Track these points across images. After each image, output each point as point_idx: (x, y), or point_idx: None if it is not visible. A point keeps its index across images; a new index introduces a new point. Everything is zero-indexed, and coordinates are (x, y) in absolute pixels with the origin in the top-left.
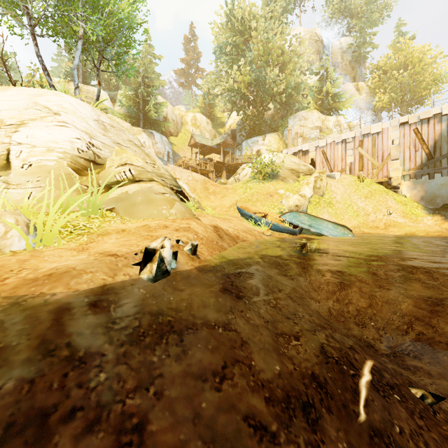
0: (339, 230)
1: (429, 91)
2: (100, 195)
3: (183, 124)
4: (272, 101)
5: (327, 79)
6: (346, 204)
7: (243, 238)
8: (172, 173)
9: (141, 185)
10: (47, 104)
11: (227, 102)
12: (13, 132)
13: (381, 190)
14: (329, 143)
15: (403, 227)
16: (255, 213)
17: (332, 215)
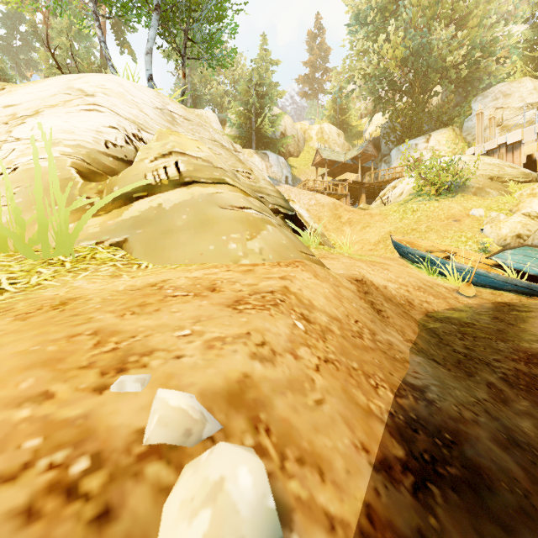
0: None
1: None
2: (106, 215)
3: (305, 141)
4: (442, 79)
5: None
6: None
7: (421, 305)
8: (285, 196)
9: (193, 190)
10: (83, 86)
11: (368, 94)
12: (17, 125)
13: None
14: None
15: None
16: (429, 251)
17: None
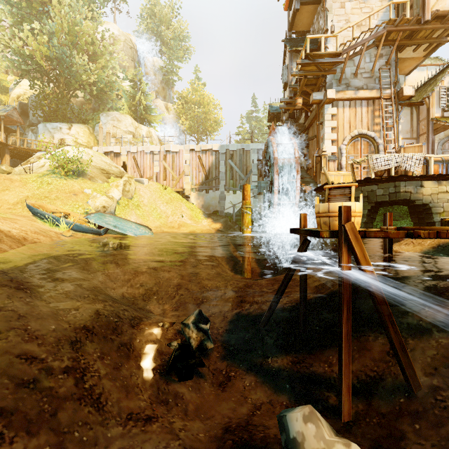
0: (142, 230)
1: (213, 128)
2: None
3: None
4: (81, 89)
5: (140, 89)
6: (152, 208)
7: (33, 240)
8: None
9: None
10: None
11: (13, 67)
12: None
13: (178, 197)
14: (139, 151)
15: (189, 227)
16: (54, 212)
17: (140, 217)
